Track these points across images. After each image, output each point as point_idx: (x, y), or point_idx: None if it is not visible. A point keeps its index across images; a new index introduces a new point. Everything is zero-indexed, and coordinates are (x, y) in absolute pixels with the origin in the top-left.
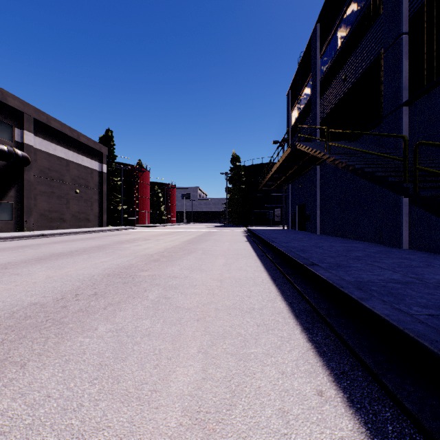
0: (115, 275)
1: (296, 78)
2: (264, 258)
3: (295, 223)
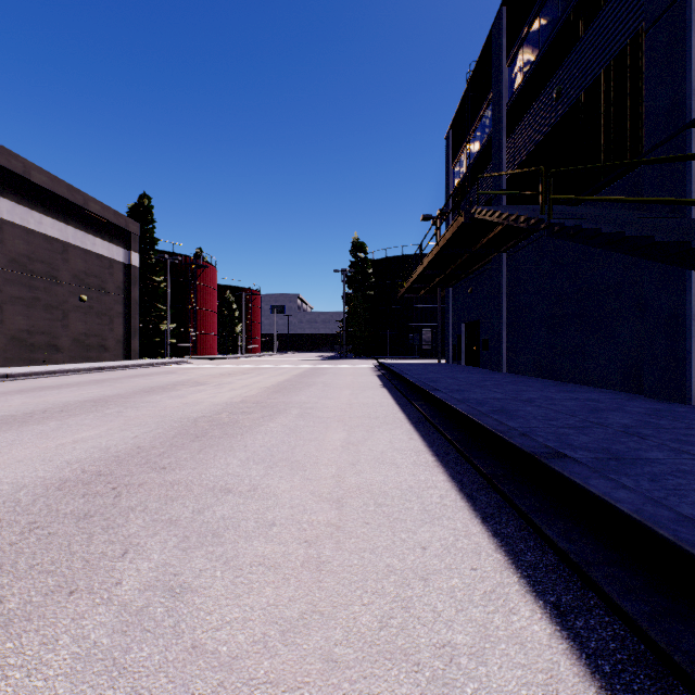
0: (79, 485)
1: (463, 107)
2: (425, 428)
3: (461, 354)
